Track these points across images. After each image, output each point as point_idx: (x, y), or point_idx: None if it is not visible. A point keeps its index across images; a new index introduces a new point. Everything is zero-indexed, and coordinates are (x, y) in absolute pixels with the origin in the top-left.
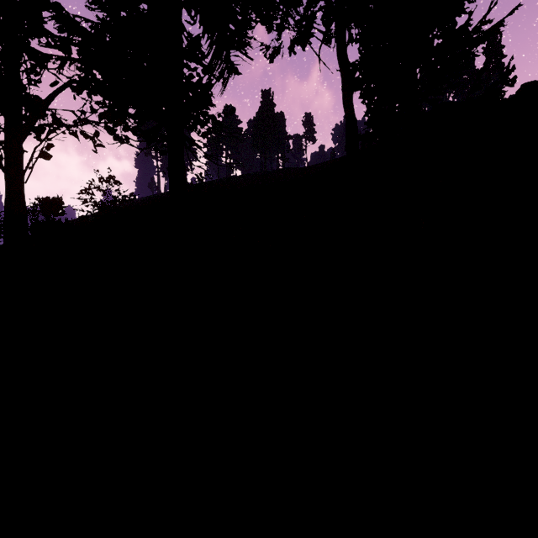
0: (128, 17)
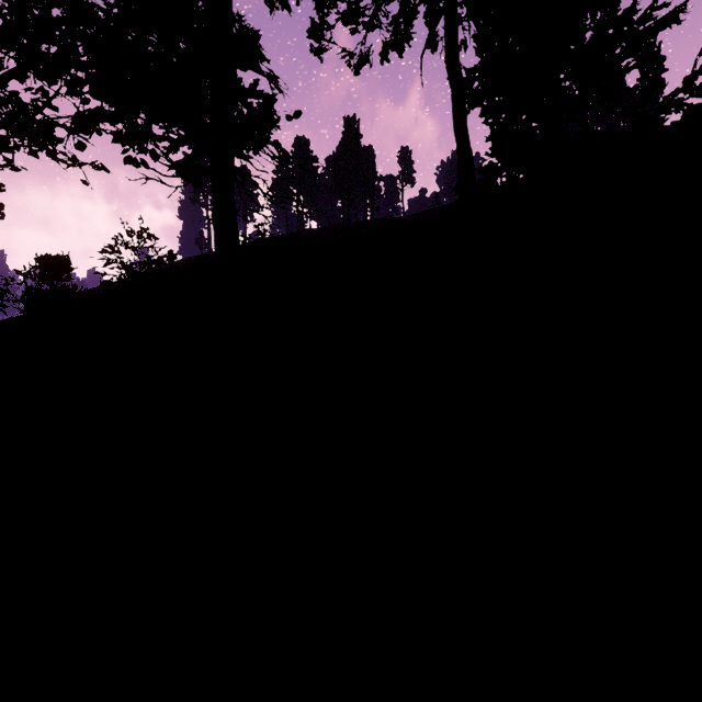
0: None
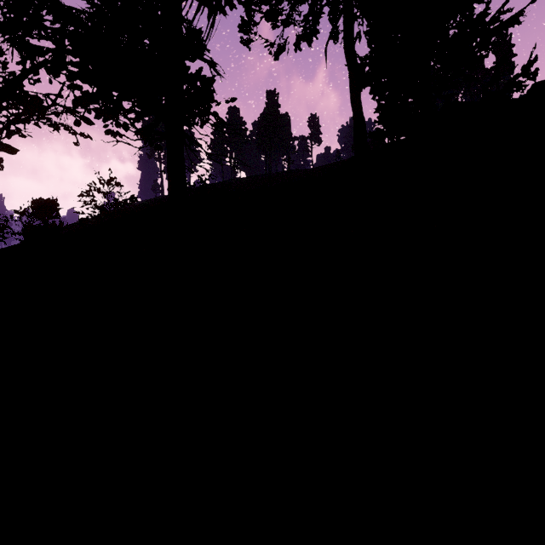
0: (120, 1)
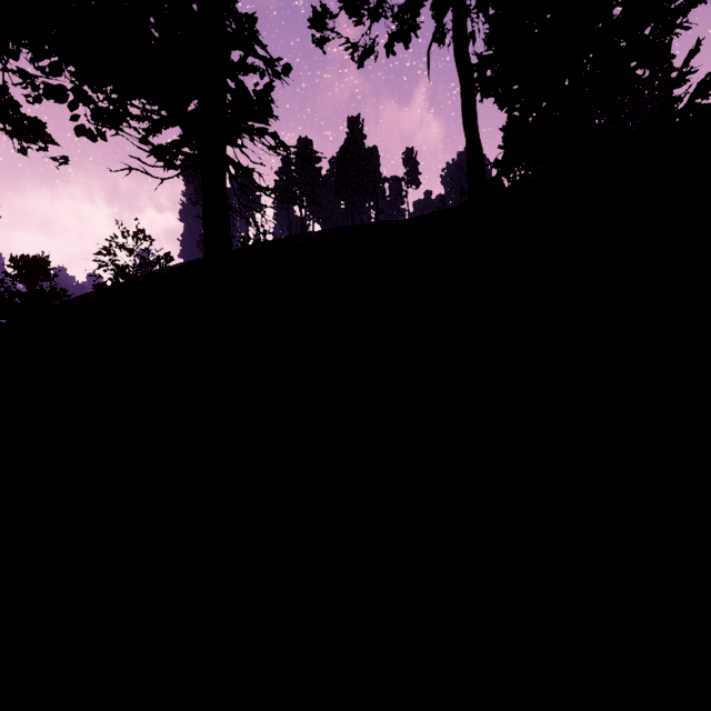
0: None
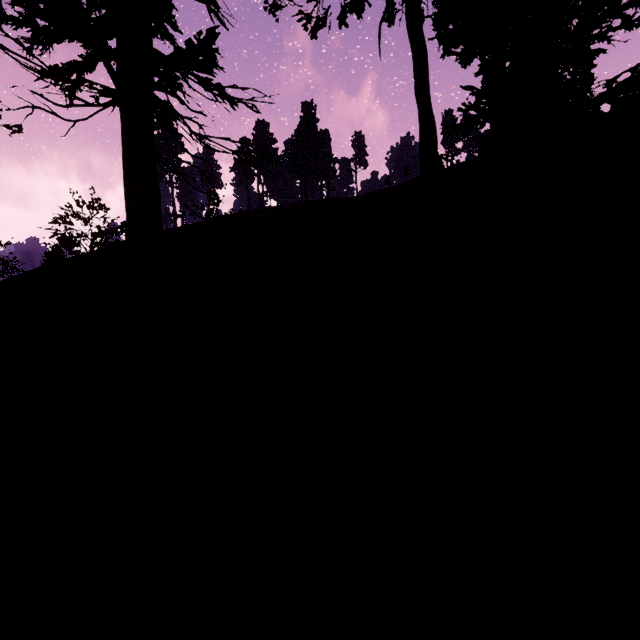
0: None
